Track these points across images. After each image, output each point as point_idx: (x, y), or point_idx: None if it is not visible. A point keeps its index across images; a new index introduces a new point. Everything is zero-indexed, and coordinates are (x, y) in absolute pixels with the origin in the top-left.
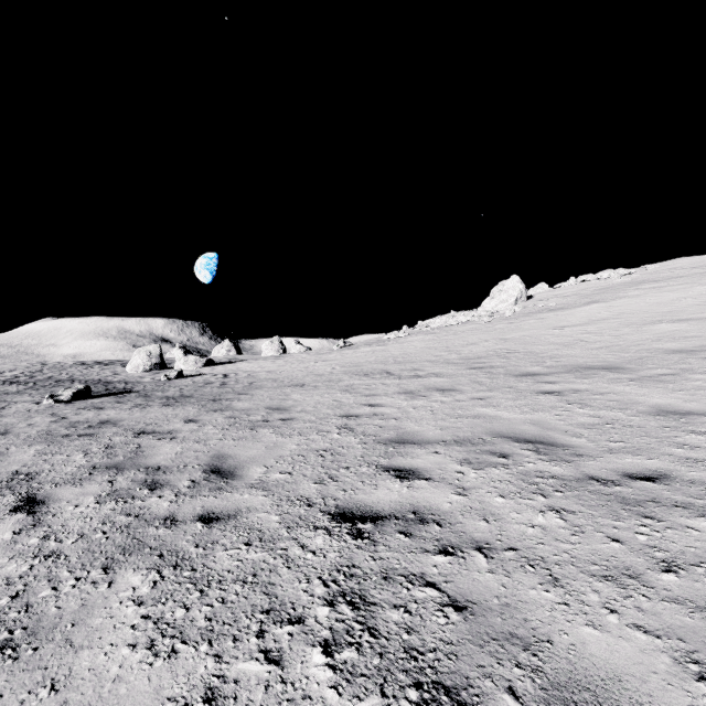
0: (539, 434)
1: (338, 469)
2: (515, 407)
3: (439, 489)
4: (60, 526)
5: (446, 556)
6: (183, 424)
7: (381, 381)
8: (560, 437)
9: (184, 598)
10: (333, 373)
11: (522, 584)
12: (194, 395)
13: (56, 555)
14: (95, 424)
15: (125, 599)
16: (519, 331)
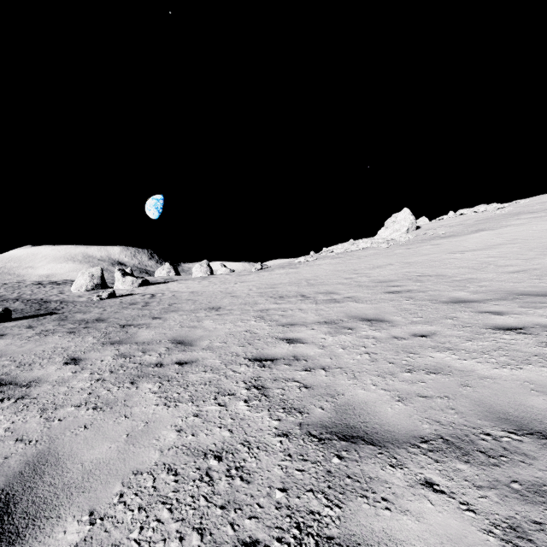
0: None
1: None
2: (484, 353)
3: None
4: None
5: None
6: (60, 366)
7: (297, 305)
8: None
9: None
10: (250, 295)
11: None
12: (109, 318)
13: None
14: None
15: None
16: (419, 255)
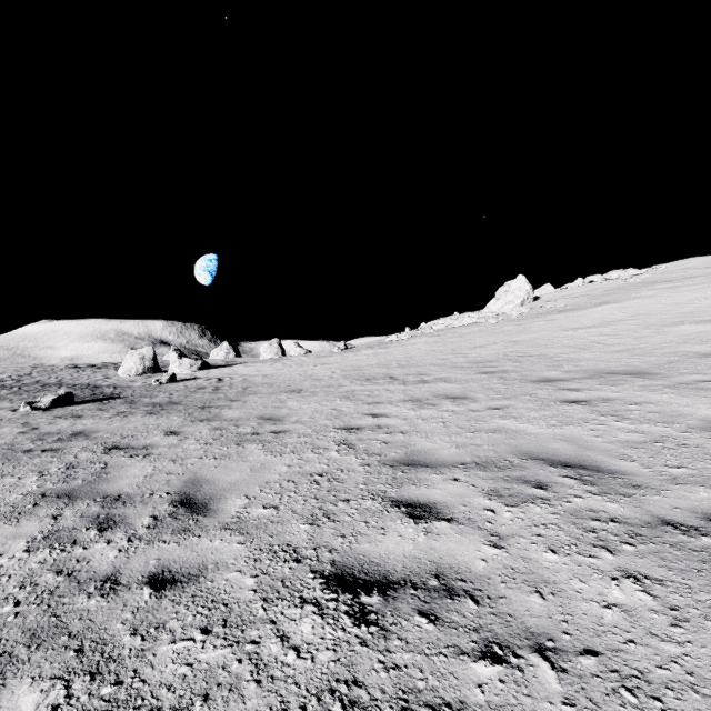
0: (577, 454)
1: (335, 502)
2: (540, 419)
3: (466, 536)
4: None
5: (493, 664)
6: (163, 437)
7: (384, 386)
8: (605, 459)
9: None
10: (333, 377)
11: None
12: (183, 402)
13: None
14: (66, 436)
15: None
16: (528, 333)
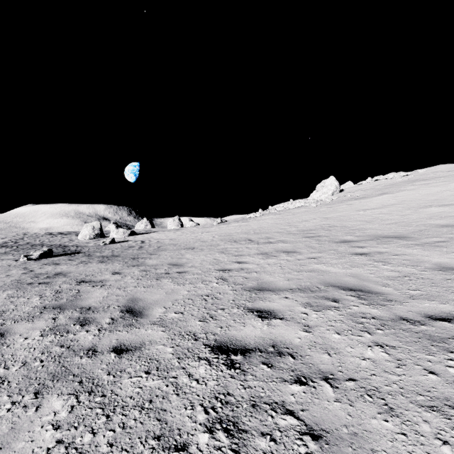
0: (358, 284)
1: (216, 310)
2: (338, 264)
3: (290, 326)
4: (10, 355)
5: (300, 385)
6: (111, 275)
7: (245, 245)
8: (374, 286)
9: (93, 423)
10: (213, 240)
11: (364, 413)
12: (121, 255)
13: (2, 381)
14: (51, 275)
15: (46, 423)
16: (335, 212)
